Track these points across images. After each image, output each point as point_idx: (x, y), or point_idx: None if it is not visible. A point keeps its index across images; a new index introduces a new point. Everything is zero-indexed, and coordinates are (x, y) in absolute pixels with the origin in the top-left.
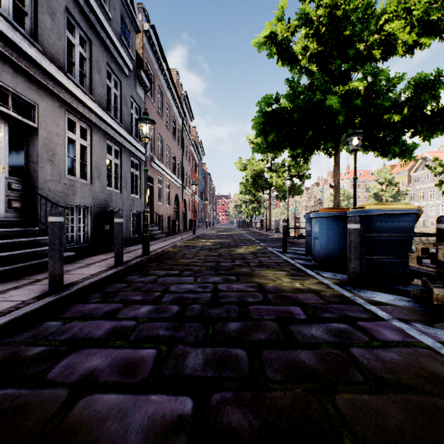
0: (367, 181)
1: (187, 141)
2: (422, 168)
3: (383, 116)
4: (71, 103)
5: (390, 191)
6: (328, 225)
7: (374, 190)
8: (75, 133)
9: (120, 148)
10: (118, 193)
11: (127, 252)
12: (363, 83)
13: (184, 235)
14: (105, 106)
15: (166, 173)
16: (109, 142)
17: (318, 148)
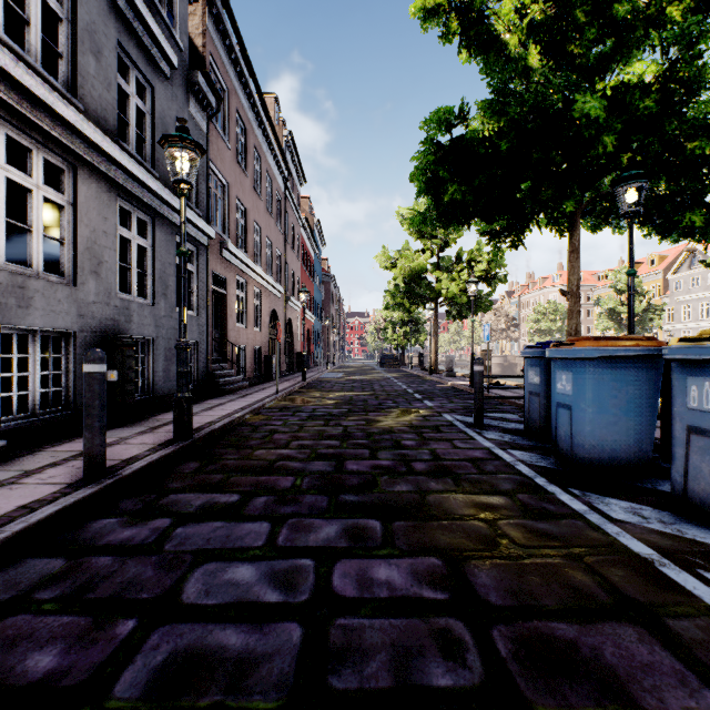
0: (593, 289)
1: (294, 218)
2: (688, 266)
3: (686, 146)
4: (14, 103)
5: (637, 304)
6: (599, 379)
7: (608, 303)
8: (30, 174)
9: (151, 218)
10: (147, 306)
11: (149, 430)
12: (657, 65)
13: (285, 383)
14: (114, 128)
15: (254, 272)
16: (125, 203)
17: (545, 216)
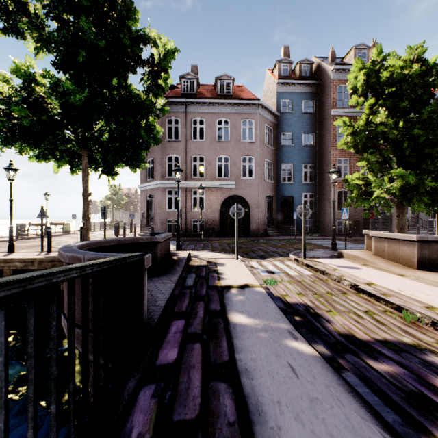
0: None
1: None
2: None
3: None
4: None
5: None
6: None
7: None
8: None
9: None
10: None
11: None
12: None
13: None
14: None
15: None
16: None
17: None
